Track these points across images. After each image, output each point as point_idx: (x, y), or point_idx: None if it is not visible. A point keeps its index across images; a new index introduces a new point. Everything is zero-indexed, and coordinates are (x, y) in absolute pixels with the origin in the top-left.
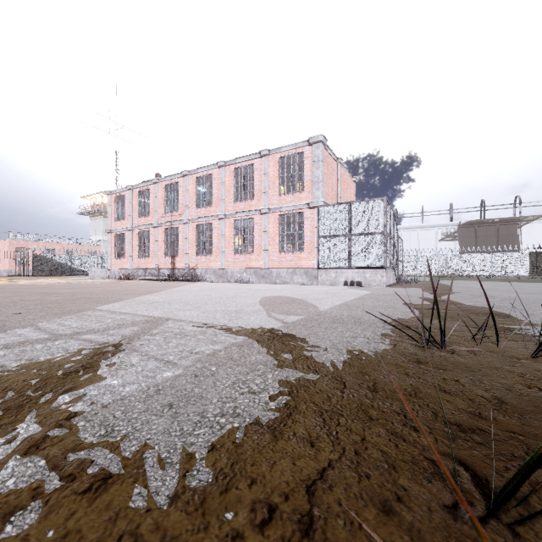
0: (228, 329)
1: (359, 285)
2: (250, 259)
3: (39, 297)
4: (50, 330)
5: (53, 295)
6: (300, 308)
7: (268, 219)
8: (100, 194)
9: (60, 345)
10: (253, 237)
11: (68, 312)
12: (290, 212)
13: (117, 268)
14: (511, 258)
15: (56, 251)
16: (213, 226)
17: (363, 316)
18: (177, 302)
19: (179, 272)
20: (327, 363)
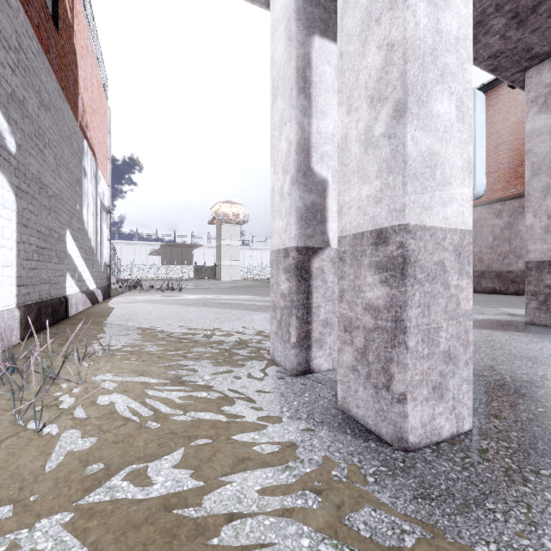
0: None
1: None
2: None
3: None
4: None
5: None
6: None
7: None
8: None
9: None
10: None
11: None
12: None
13: None
14: (186, 269)
15: None
16: None
17: None
18: None
19: None
20: None
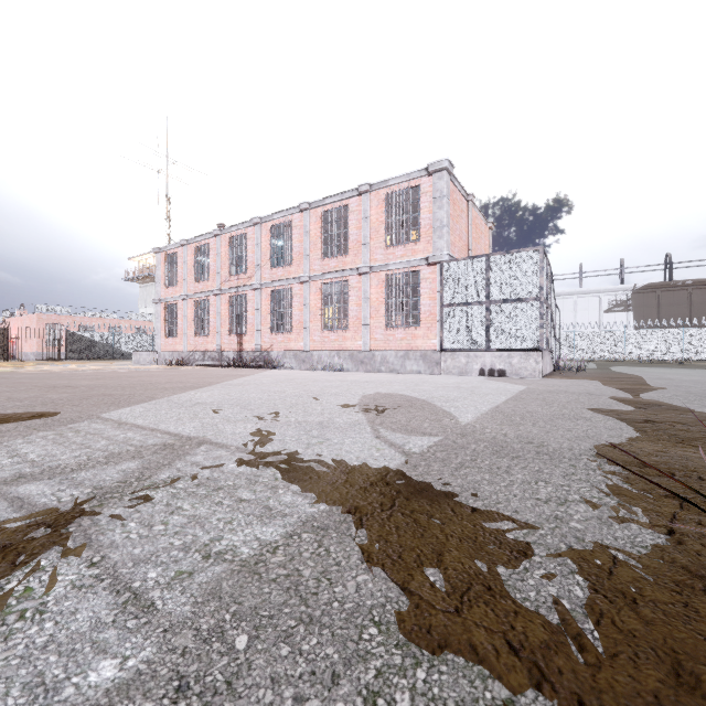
0: (301, 470)
1: (502, 375)
2: (344, 338)
3: (38, 394)
4: None
5: (62, 389)
6: (426, 419)
7: (369, 282)
8: (151, 254)
9: None
10: (348, 307)
11: (52, 422)
12: (401, 272)
13: (168, 350)
14: None
15: (96, 327)
16: (294, 292)
17: (545, 438)
18: (231, 405)
19: (249, 355)
20: (551, 619)
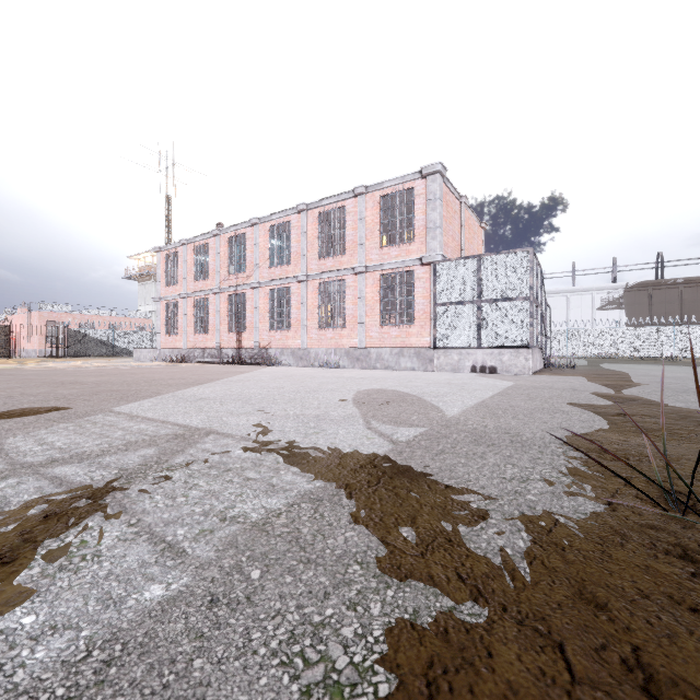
0: (300, 455)
1: (493, 372)
2: (340, 335)
3: (48, 389)
4: (14, 454)
5: (71, 385)
6: (415, 412)
7: (364, 281)
8: (150, 252)
9: (4, 490)
10: (345, 305)
11: (69, 415)
12: (396, 271)
13: (168, 348)
14: None
15: (96, 325)
16: (291, 291)
17: (521, 429)
18: (233, 400)
19: (247, 352)
20: (494, 561)
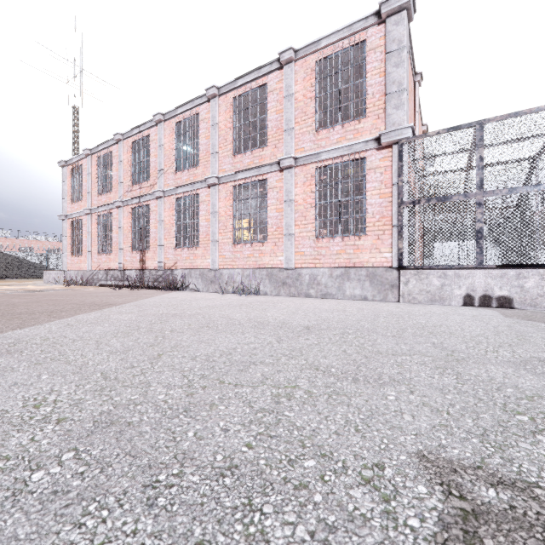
0: None
1: (505, 306)
2: (260, 252)
3: None
4: None
5: None
6: None
7: (293, 178)
8: None
9: None
10: (266, 213)
11: None
12: (338, 161)
13: (73, 269)
14: None
15: (35, 249)
16: (200, 199)
17: None
18: None
19: (151, 274)
20: None
